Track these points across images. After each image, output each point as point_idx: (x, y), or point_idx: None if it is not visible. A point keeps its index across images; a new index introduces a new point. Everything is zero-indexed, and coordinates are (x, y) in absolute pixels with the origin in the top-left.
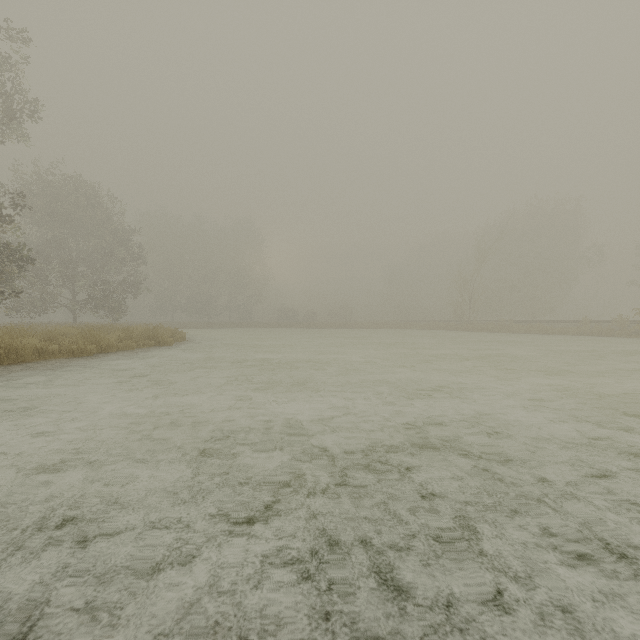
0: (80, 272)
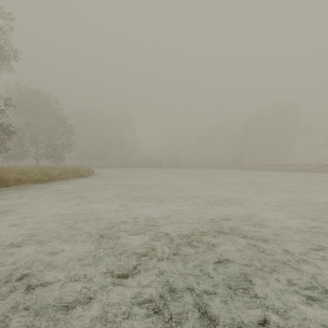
0: (40, 139)
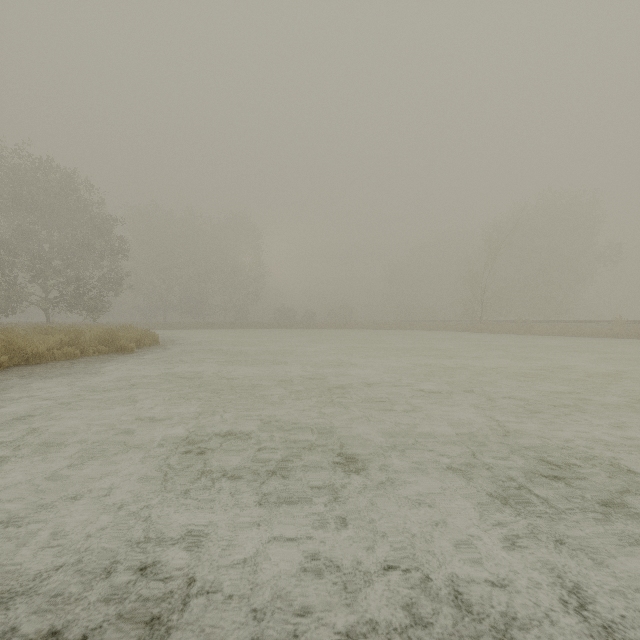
0: (53, 267)
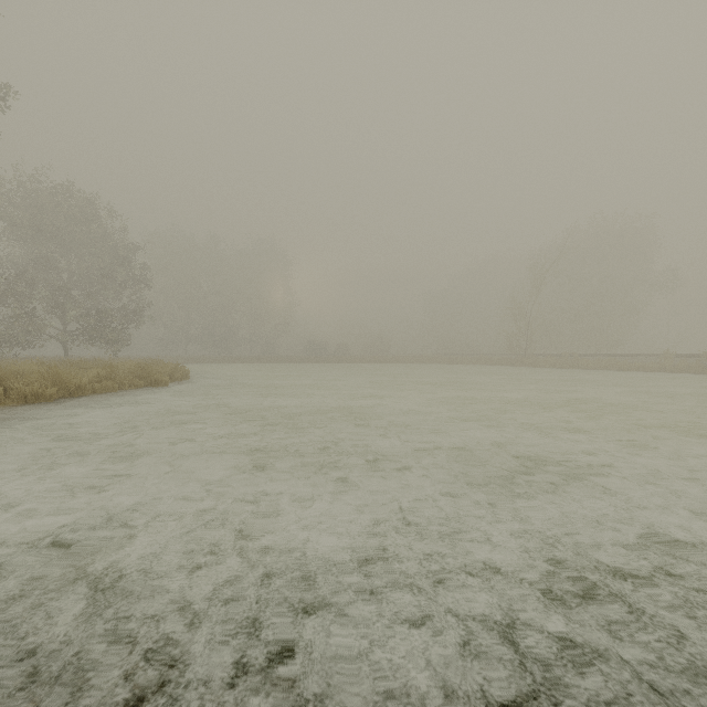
0: (72, 298)
